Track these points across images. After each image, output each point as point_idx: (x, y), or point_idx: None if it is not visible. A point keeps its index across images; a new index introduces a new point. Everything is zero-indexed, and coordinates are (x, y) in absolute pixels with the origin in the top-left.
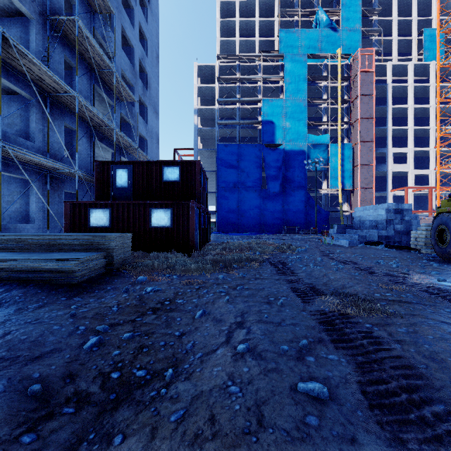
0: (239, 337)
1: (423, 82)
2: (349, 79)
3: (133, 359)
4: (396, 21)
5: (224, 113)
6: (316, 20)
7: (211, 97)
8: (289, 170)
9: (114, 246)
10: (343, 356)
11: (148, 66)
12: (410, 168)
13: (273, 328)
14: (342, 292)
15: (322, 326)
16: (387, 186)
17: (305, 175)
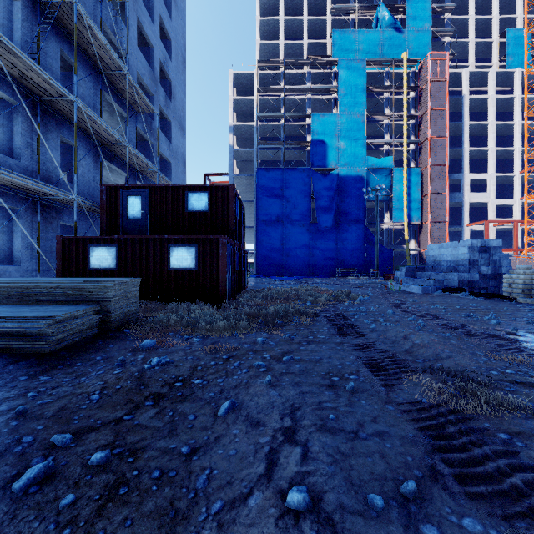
0: (290, 467)
1: (506, 93)
2: (416, 89)
3: (95, 516)
4: (473, 20)
5: (265, 131)
6: (377, 19)
7: (249, 112)
8: (344, 200)
9: (112, 297)
10: (489, 519)
11: (172, 72)
12: (491, 197)
13: (346, 446)
14: (441, 368)
15: (426, 437)
16: (463, 219)
17: (363, 206)
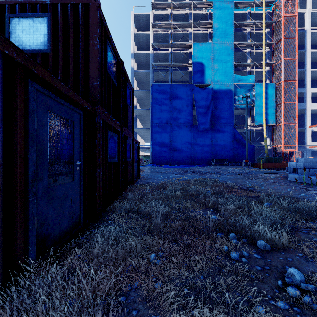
0: None
1: None
2: (271, 25)
3: None
4: None
5: (158, 58)
6: None
7: (146, 45)
8: (217, 108)
9: None
10: None
11: None
12: None
13: None
14: None
15: None
16: (306, 122)
17: (232, 112)
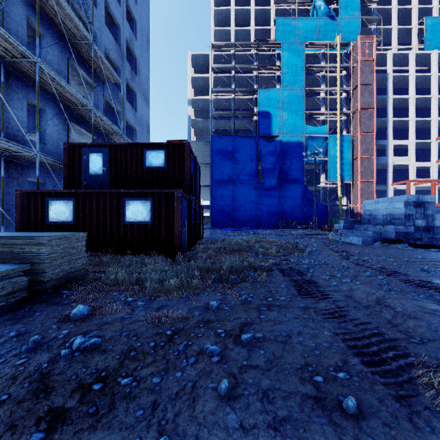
0: None
1: (424, 72)
2: (348, 68)
3: None
4: (396, 9)
5: (218, 104)
6: (314, 8)
7: (205, 88)
8: (286, 163)
9: (47, 254)
10: None
11: (137, 50)
12: (411, 160)
13: None
14: None
15: None
16: (388, 179)
17: (303, 168)
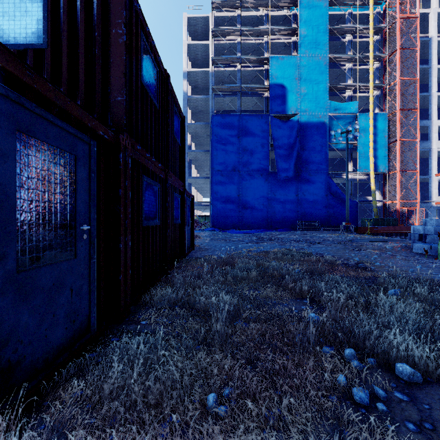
0: None
1: None
2: (382, 30)
3: None
4: None
5: (221, 79)
6: None
7: (204, 61)
8: (305, 148)
9: None
10: None
11: None
12: None
13: None
14: None
15: None
16: (431, 169)
17: (326, 155)
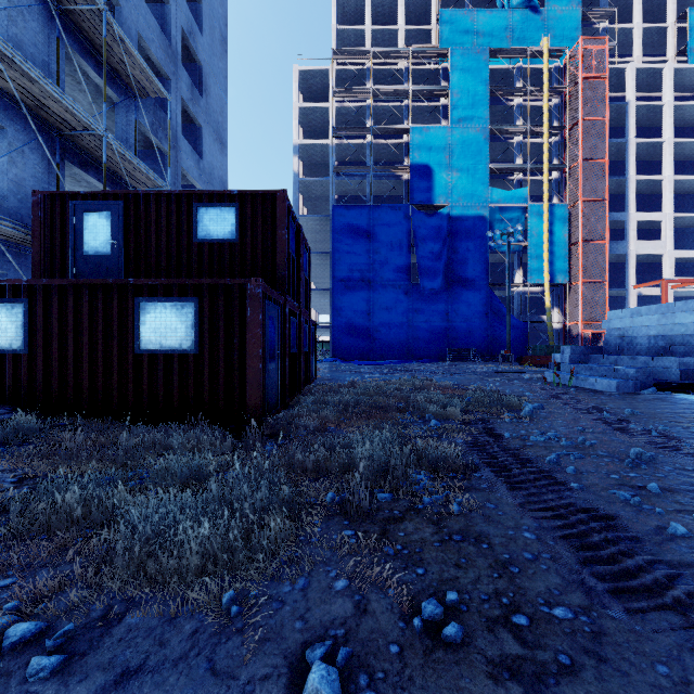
0: None
1: (686, 101)
2: (561, 92)
3: None
4: None
5: (345, 153)
6: None
7: (322, 127)
8: (457, 251)
9: None
10: None
11: (203, 51)
12: (667, 247)
13: None
14: None
15: None
16: (628, 279)
17: (486, 260)
